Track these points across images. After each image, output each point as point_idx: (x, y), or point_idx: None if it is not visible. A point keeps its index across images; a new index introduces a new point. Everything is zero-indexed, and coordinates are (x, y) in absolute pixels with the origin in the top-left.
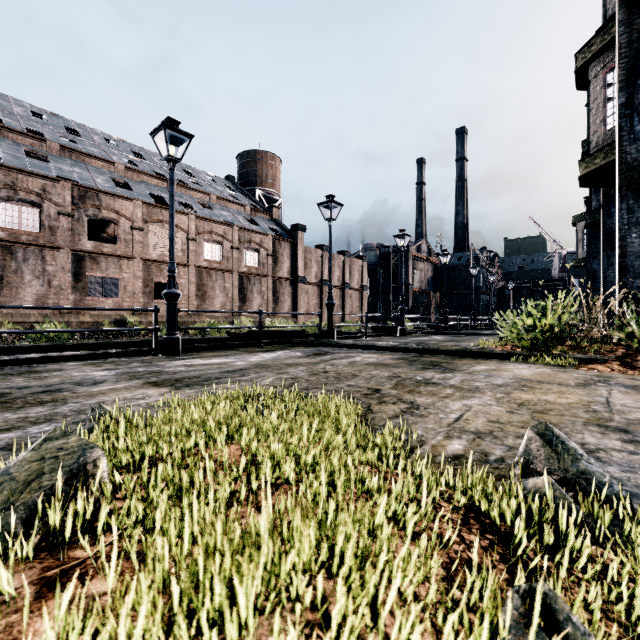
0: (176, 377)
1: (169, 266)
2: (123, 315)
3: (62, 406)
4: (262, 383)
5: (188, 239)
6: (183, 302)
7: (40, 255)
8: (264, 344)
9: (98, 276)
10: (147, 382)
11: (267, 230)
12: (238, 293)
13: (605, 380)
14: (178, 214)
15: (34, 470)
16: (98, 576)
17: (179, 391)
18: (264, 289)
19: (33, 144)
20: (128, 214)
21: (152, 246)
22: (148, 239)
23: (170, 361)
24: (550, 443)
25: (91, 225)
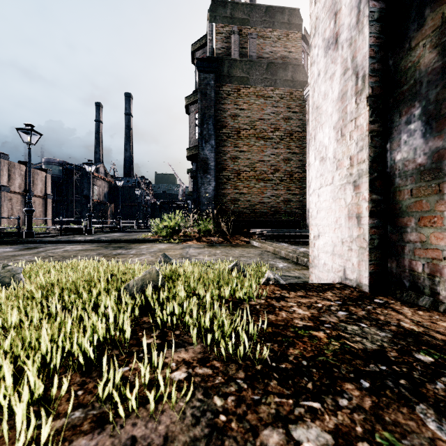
0: None
1: None
2: None
3: None
4: None
5: None
6: None
7: None
8: None
9: None
10: None
11: None
12: None
13: (190, 246)
14: None
15: (11, 274)
16: None
17: None
18: None
19: None
20: None
21: None
22: None
23: None
24: (165, 257)
25: None
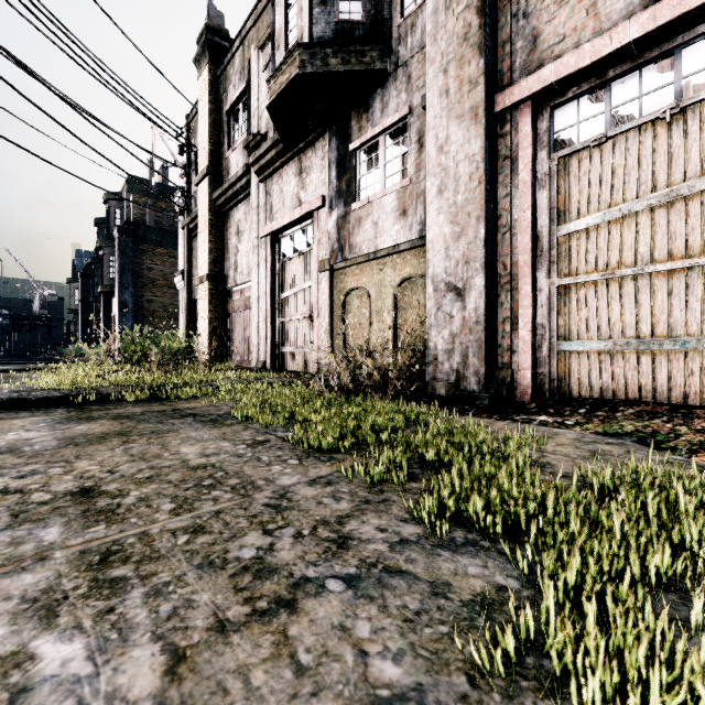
0: None
1: None
2: None
3: None
4: None
5: None
6: None
7: None
8: None
9: None
10: None
11: None
12: None
13: None
14: None
15: None
16: None
17: None
18: None
19: None
20: None
21: None
22: None
23: None
24: None
25: None
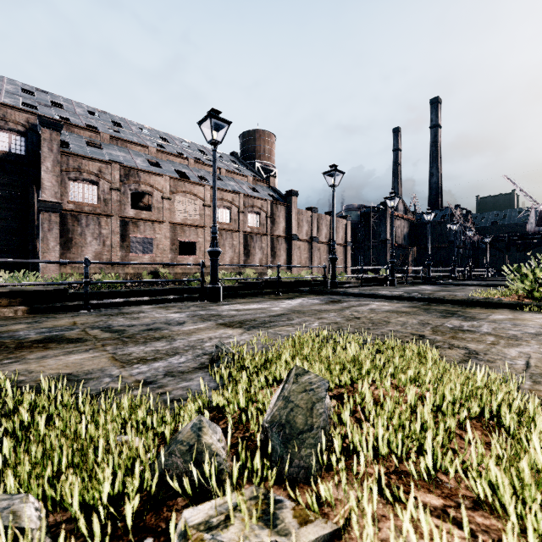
0: (237, 320)
1: (212, 229)
2: (156, 267)
3: (174, 342)
4: (313, 327)
5: (204, 205)
6: (201, 257)
7: (97, 221)
8: (280, 292)
9: (138, 237)
10: (218, 323)
11: (266, 196)
12: (243, 249)
13: None
14: (197, 185)
15: (307, 399)
16: (413, 490)
17: (252, 332)
18: (264, 245)
19: (91, 136)
20: (160, 187)
21: (177, 212)
22: (174, 206)
23: (218, 306)
24: None
25: (131, 197)
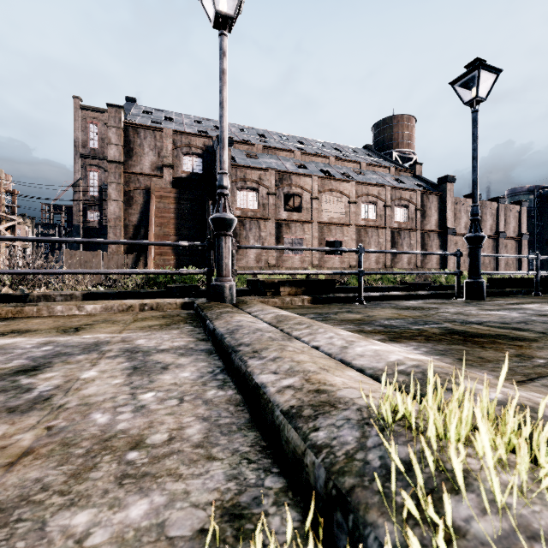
0: None
1: (473, 209)
2: (305, 267)
3: None
4: None
5: (350, 202)
6: (346, 256)
7: (258, 225)
8: (532, 292)
9: (289, 238)
10: None
11: (413, 186)
12: (389, 247)
13: None
14: (342, 182)
15: None
16: None
17: None
18: (413, 242)
19: (248, 149)
20: (308, 188)
21: (324, 211)
22: (321, 206)
23: (513, 305)
24: None
25: None
